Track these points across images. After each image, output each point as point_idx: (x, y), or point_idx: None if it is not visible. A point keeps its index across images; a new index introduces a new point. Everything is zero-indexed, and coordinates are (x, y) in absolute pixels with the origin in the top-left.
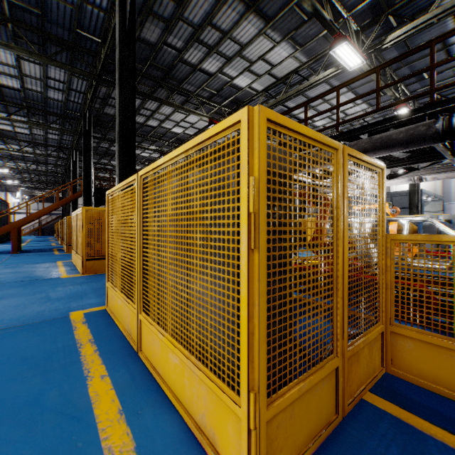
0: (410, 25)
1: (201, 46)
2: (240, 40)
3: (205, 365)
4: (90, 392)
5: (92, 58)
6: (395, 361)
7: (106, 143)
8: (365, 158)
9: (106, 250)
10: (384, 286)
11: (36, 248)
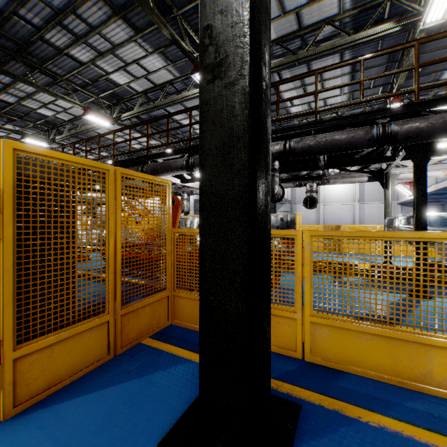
0: None
1: (66, 31)
2: (111, 39)
3: None
4: None
5: None
6: (176, 315)
7: None
8: (145, 176)
9: None
10: (170, 265)
11: None
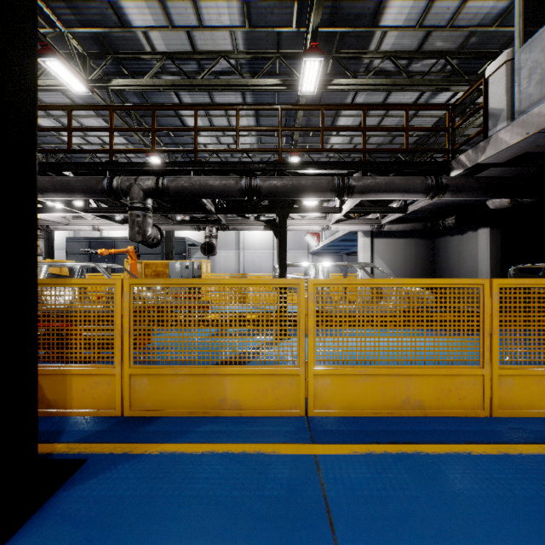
0: (132, 80)
1: None
2: None
3: None
4: None
5: None
6: None
7: None
8: None
9: None
10: None
11: None
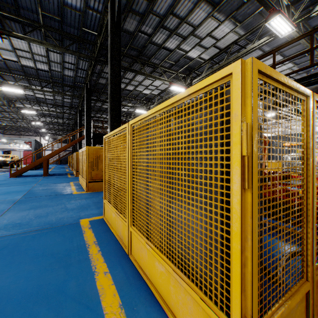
0: None
1: (165, 30)
2: (193, 23)
3: (190, 279)
4: (98, 285)
5: (92, 46)
6: None
7: (99, 103)
8: None
9: (104, 177)
10: None
11: (57, 173)
